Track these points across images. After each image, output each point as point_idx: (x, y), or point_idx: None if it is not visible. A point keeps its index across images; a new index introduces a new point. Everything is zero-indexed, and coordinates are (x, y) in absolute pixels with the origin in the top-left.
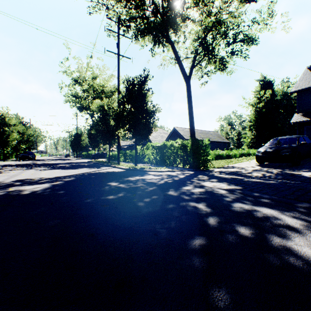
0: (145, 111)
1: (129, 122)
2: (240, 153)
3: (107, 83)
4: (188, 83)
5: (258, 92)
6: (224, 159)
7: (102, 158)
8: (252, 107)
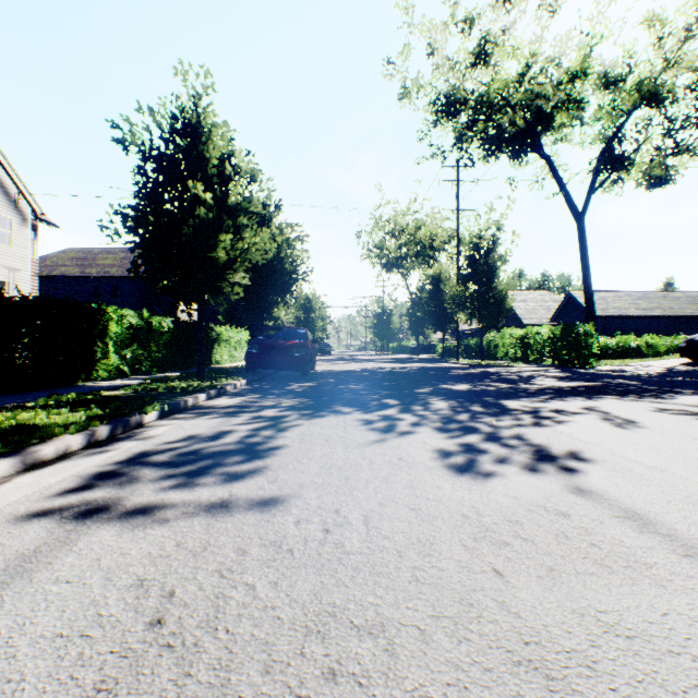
0: (494, 288)
1: (472, 304)
2: None
3: (436, 231)
4: (579, 223)
5: None
6: None
7: (426, 353)
8: None
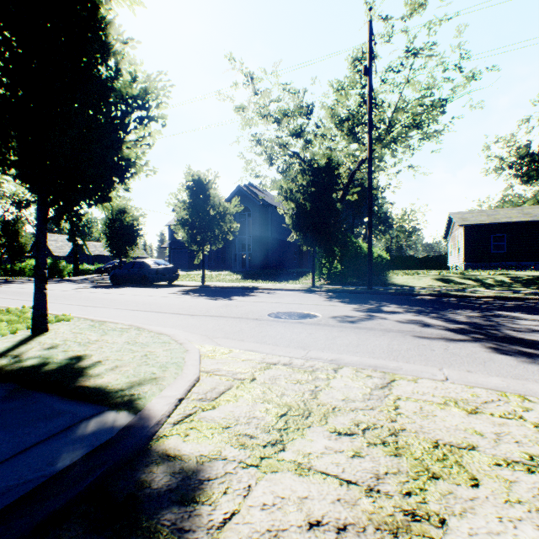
0: (19, 242)
1: (6, 248)
2: None
3: None
4: None
5: None
6: None
7: None
8: None
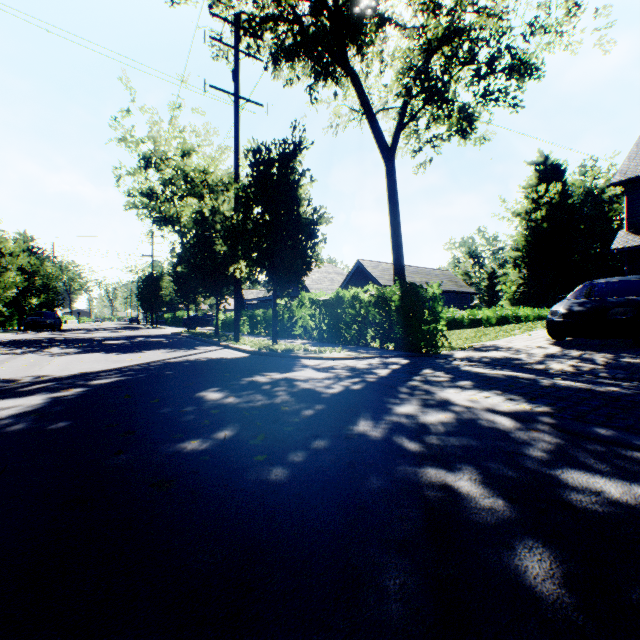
0: (295, 219)
1: (259, 246)
2: (498, 316)
3: (213, 165)
4: (390, 163)
5: (532, 187)
6: (466, 328)
7: (205, 325)
8: (520, 218)
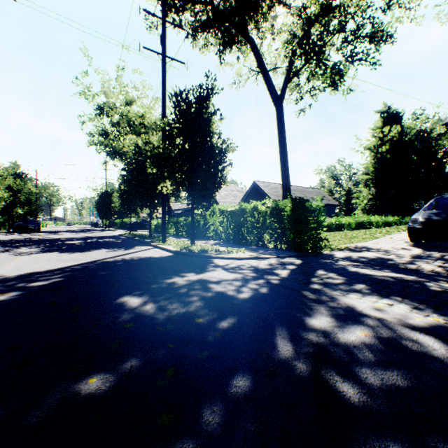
0: (209, 148)
1: (181, 169)
2: (356, 222)
3: (149, 111)
4: (279, 108)
5: (379, 129)
6: (333, 230)
7: (144, 228)
8: (370, 151)
